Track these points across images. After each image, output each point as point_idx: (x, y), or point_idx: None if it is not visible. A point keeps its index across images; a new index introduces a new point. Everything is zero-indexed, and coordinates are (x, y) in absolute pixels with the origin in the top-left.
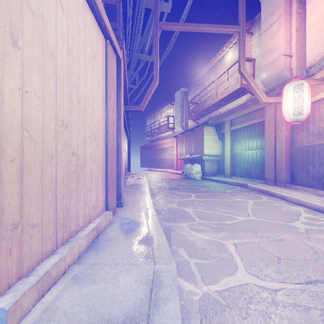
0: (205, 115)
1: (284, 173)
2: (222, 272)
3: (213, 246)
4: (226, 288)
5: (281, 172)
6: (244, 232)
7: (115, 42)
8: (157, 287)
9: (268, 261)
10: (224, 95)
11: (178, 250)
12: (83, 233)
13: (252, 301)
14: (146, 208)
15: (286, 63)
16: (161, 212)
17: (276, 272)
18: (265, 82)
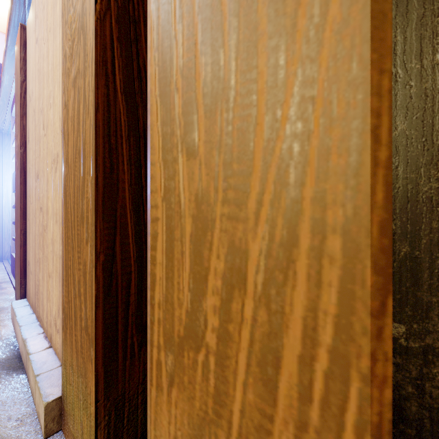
0: None
1: None
2: None
3: None
4: None
5: None
6: None
7: None
8: None
9: None
10: None
11: None
12: (31, 332)
13: None
14: None
15: None
16: None
17: None
18: None
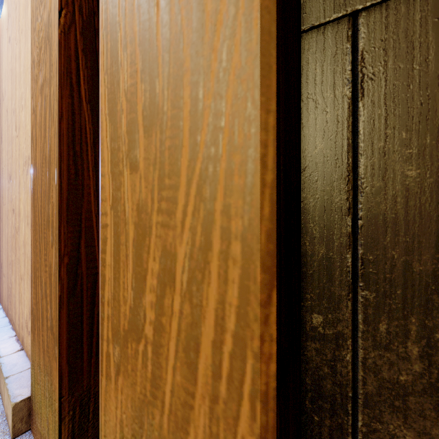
0: None
1: None
2: None
3: None
4: None
5: None
6: None
7: None
8: None
9: None
10: None
11: None
12: (3, 335)
13: None
14: None
15: None
16: None
17: None
18: None
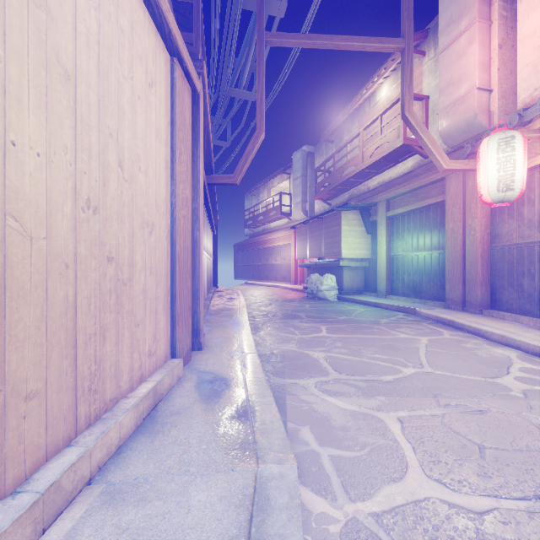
0: (343, 192)
1: (479, 290)
2: (380, 475)
3: (362, 423)
4: (388, 509)
5: (473, 289)
6: (416, 397)
7: (188, 62)
8: (262, 512)
9: (462, 454)
10: (375, 158)
11: (299, 432)
12: (129, 403)
13: (439, 537)
14: (243, 352)
15: (482, 102)
16: (269, 359)
17: (478, 475)
18: (446, 136)
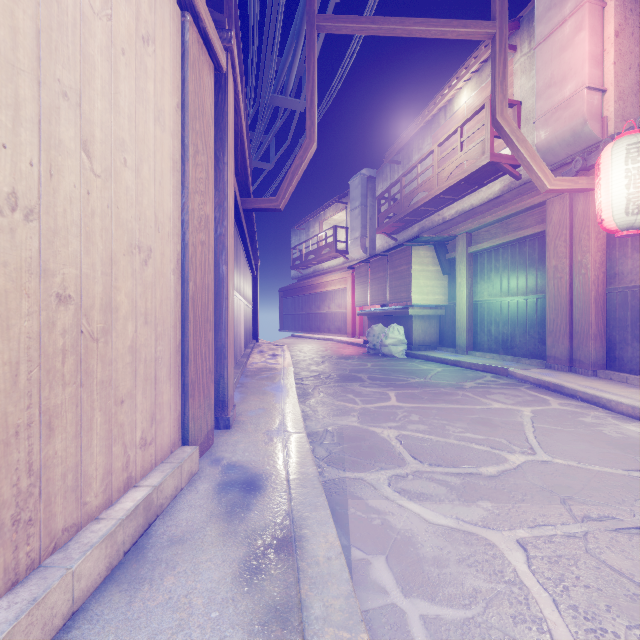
0: (412, 224)
1: (592, 345)
2: None
3: (466, 550)
4: None
5: (585, 344)
6: (537, 502)
7: (207, 22)
8: None
9: (636, 615)
10: (453, 180)
11: (370, 567)
12: (97, 531)
13: None
14: (287, 431)
15: (594, 105)
16: (322, 439)
17: None
18: (545, 150)
